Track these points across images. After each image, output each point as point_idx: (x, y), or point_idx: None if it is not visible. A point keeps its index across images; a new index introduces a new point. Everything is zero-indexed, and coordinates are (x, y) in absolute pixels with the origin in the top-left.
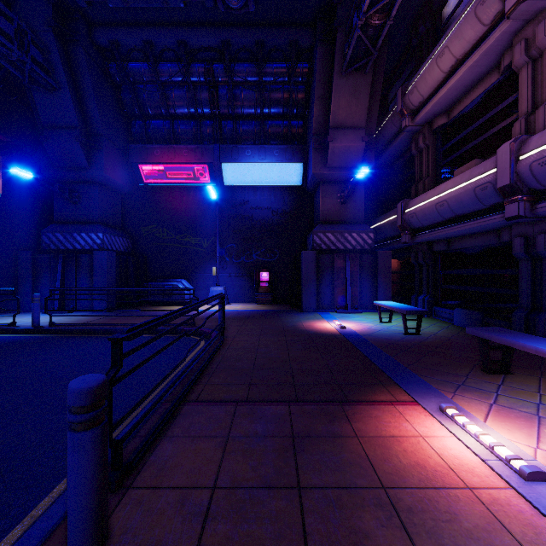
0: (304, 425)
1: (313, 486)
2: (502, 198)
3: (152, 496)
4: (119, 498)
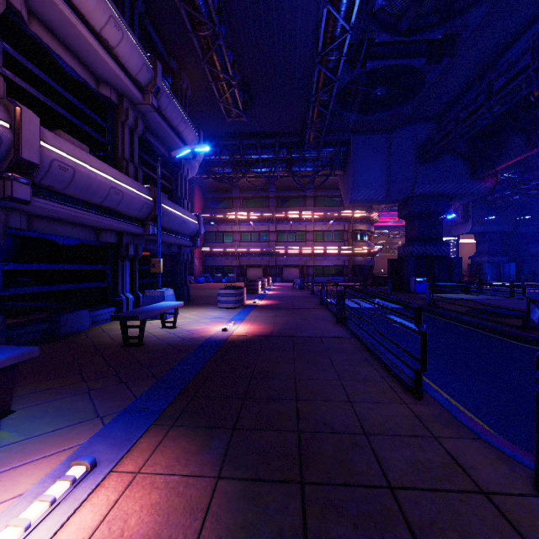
0: (292, 331)
1: (292, 325)
2: (9, 168)
3: (333, 325)
4: (341, 324)
